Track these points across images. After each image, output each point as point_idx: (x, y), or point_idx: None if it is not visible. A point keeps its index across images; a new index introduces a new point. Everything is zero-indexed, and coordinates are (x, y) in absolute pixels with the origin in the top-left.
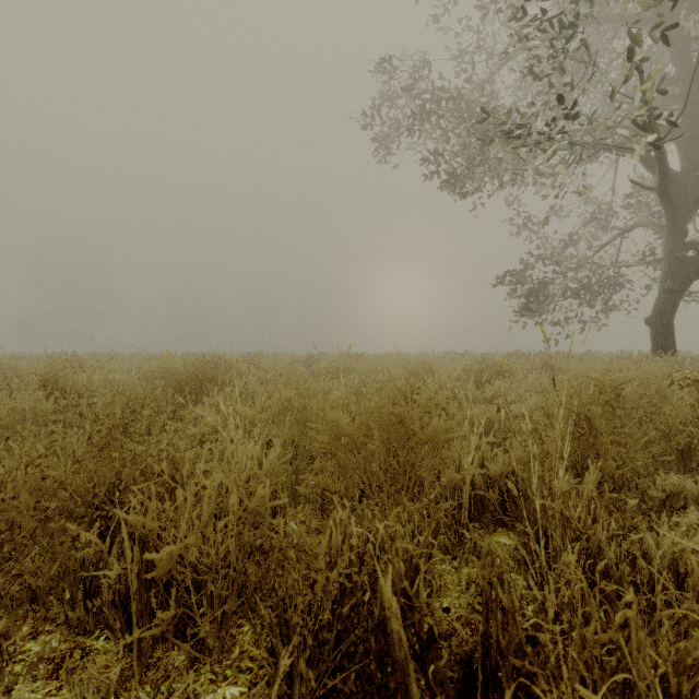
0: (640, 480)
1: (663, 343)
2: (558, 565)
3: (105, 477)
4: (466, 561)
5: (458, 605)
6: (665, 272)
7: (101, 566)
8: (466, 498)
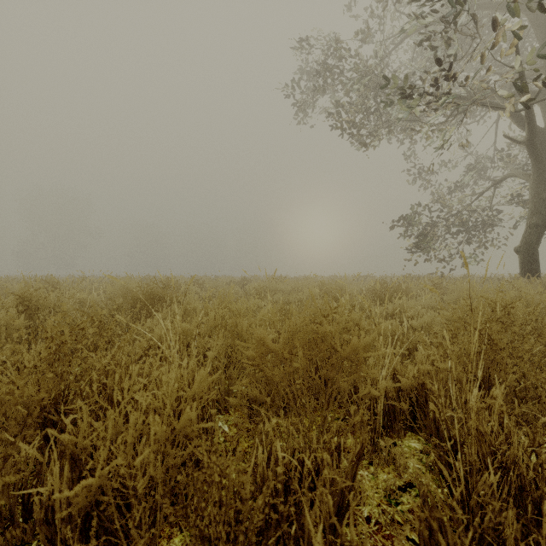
0: (543, 393)
1: (529, 268)
2: (479, 484)
3: (54, 389)
4: (382, 467)
5: (377, 515)
6: (531, 210)
7: (34, 483)
8: (381, 407)
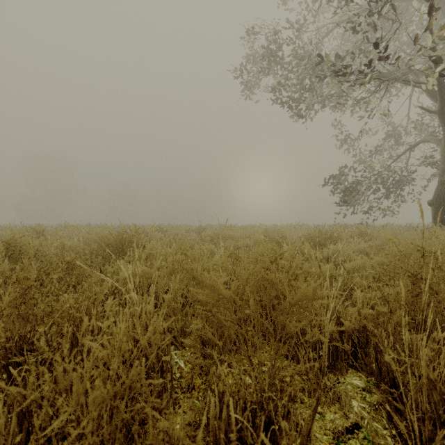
0: None
1: (441, 218)
2: (438, 439)
3: (20, 331)
4: (328, 405)
5: None
6: (442, 169)
7: None
8: (325, 347)
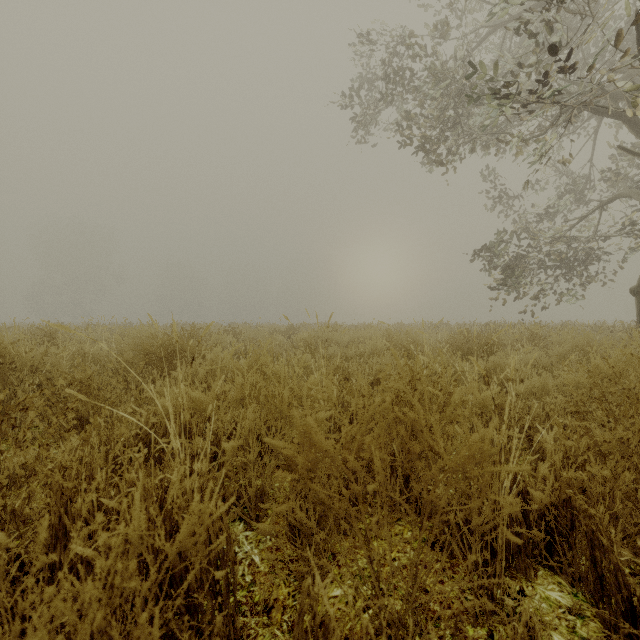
0: None
1: None
2: None
3: None
4: None
5: None
6: None
7: None
8: (502, 537)
